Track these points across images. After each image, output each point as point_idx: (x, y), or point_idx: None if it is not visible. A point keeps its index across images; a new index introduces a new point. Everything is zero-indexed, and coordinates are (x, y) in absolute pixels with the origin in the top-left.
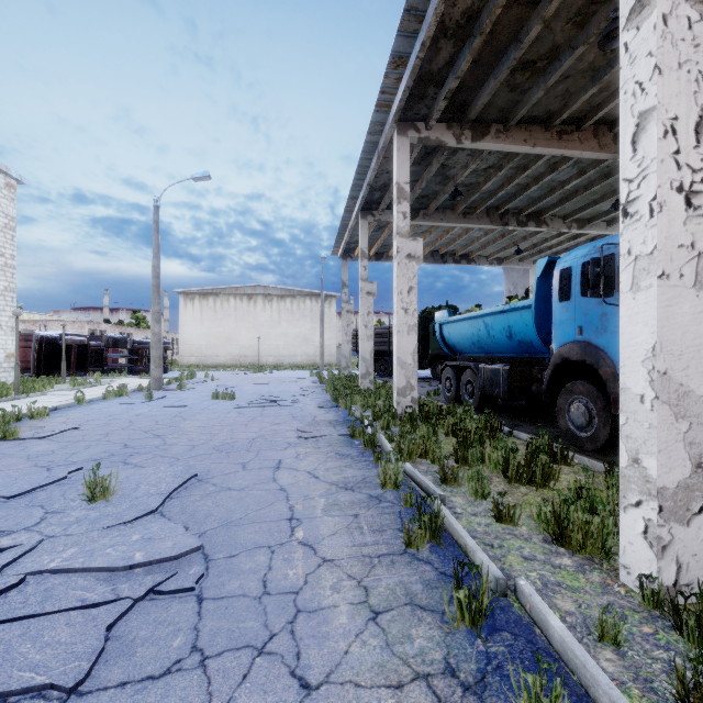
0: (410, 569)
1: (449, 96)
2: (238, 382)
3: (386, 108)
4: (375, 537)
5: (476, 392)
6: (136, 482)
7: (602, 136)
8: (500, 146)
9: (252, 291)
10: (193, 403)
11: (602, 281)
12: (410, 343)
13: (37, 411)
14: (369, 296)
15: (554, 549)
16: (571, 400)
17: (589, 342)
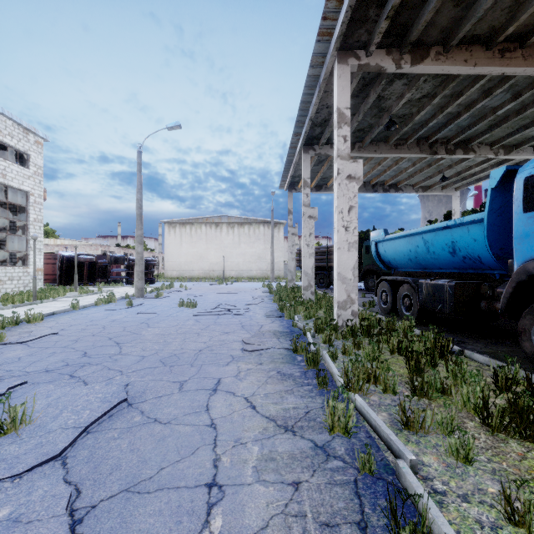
0: None
1: (392, 14)
2: (205, 292)
3: (327, 36)
4: None
5: (414, 306)
6: (62, 407)
7: None
8: (439, 68)
9: (218, 220)
10: (162, 310)
11: None
12: (350, 259)
13: (33, 316)
14: (311, 219)
15: None
16: None
17: None
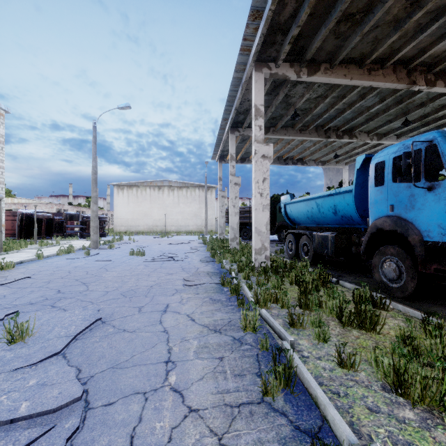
0: (267, 423)
1: (292, 41)
2: (150, 243)
3: (247, 51)
4: (236, 383)
5: (310, 252)
6: (53, 325)
7: (399, 72)
8: (327, 79)
9: (161, 184)
10: (116, 258)
11: (413, 169)
12: (264, 217)
13: (6, 264)
14: (236, 185)
15: (394, 399)
16: (384, 259)
17: (399, 216)
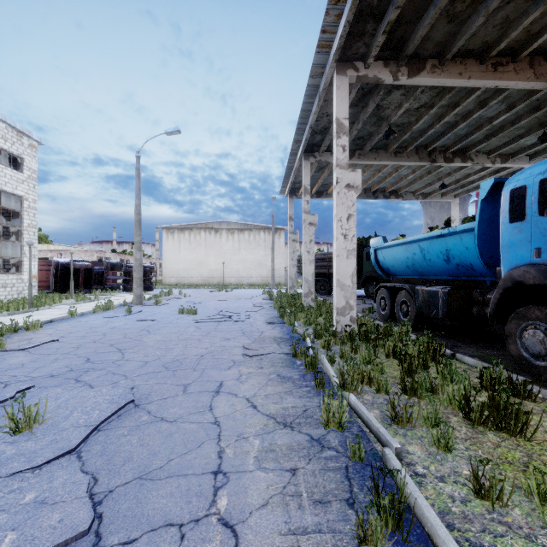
0: None
1: (388, 29)
2: (204, 299)
3: (326, 48)
4: (316, 516)
5: (411, 312)
6: (72, 408)
7: (538, 66)
8: (435, 81)
9: (218, 226)
10: (162, 317)
11: None
12: (349, 266)
13: (32, 324)
14: (311, 226)
15: None
16: (525, 325)
17: None
